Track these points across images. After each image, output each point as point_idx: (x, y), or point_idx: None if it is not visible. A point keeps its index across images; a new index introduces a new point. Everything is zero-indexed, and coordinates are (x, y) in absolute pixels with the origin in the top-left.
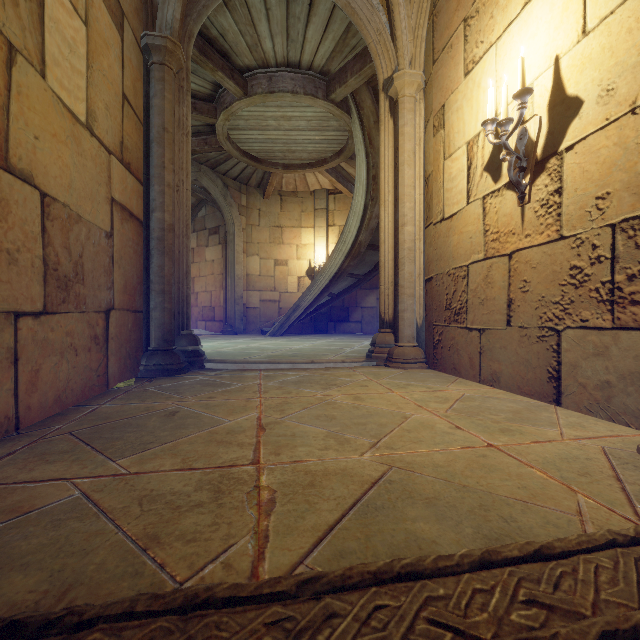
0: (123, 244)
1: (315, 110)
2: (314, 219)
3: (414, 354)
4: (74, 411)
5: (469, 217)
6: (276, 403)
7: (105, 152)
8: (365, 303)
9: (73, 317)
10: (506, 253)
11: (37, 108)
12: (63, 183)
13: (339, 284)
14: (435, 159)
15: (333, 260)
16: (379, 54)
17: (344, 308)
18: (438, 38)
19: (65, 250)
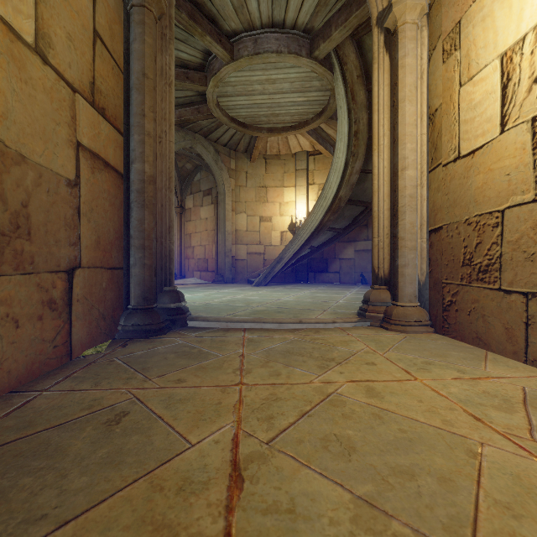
0: (94, 195)
1: (298, 71)
2: (295, 179)
3: (417, 315)
4: (1, 404)
5: (505, 148)
6: (261, 398)
7: (67, 88)
8: (343, 255)
9: (11, 280)
10: None
11: None
12: None
13: (319, 237)
14: (446, 89)
15: (314, 215)
16: None
17: (323, 260)
18: None
19: None
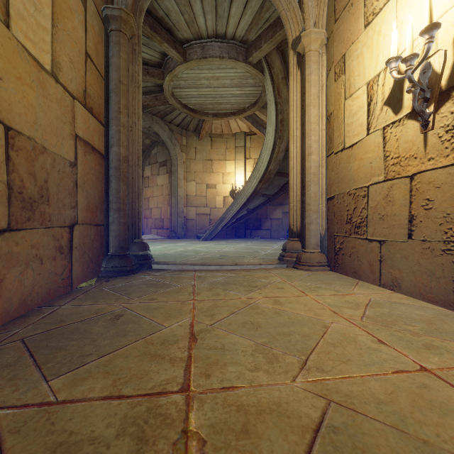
0: (86, 172)
1: (237, 71)
2: (235, 154)
3: (318, 259)
4: (36, 312)
5: (369, 145)
6: (207, 306)
7: (69, 97)
8: (273, 216)
9: (38, 232)
10: (407, 175)
11: (1, 53)
12: (28, 119)
13: (254, 202)
14: (336, 100)
15: (250, 184)
16: (289, 19)
17: (257, 219)
18: (339, 0)
19: (30, 176)
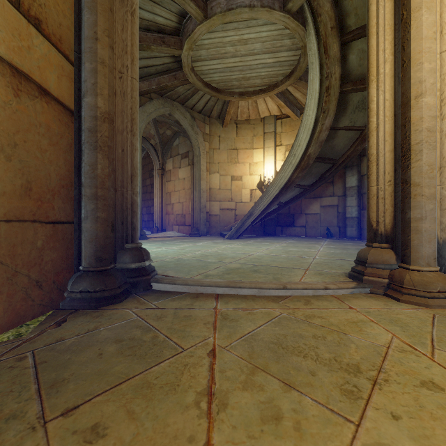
0: (21, 127)
1: (270, 28)
2: (264, 141)
3: (441, 284)
4: None
5: None
6: None
7: None
8: (309, 210)
9: None
10: None
11: None
12: None
13: (287, 194)
14: None
15: (283, 172)
16: None
17: (290, 215)
18: None
19: None
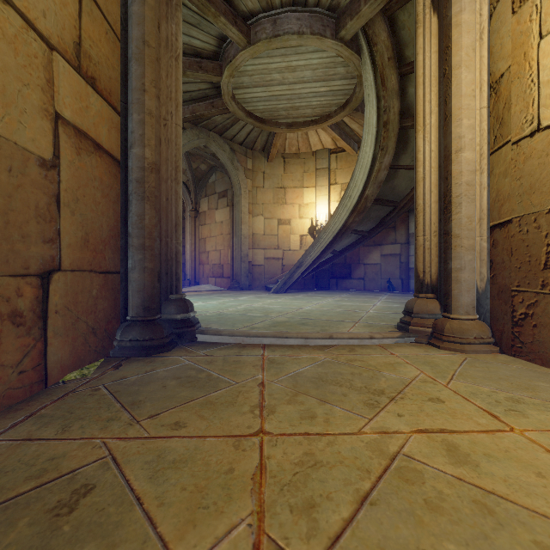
0: (81, 182)
1: (321, 55)
2: (316, 179)
3: (477, 331)
4: None
5: None
6: (292, 462)
7: (40, 42)
8: (368, 260)
9: None
10: None
11: None
12: None
13: (342, 241)
14: (517, 45)
15: (337, 216)
16: None
17: (346, 265)
18: None
19: None
